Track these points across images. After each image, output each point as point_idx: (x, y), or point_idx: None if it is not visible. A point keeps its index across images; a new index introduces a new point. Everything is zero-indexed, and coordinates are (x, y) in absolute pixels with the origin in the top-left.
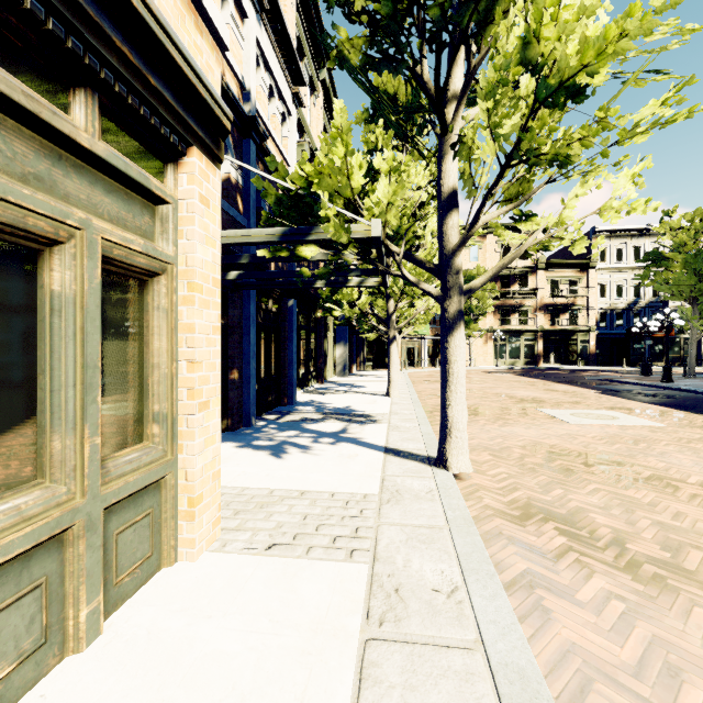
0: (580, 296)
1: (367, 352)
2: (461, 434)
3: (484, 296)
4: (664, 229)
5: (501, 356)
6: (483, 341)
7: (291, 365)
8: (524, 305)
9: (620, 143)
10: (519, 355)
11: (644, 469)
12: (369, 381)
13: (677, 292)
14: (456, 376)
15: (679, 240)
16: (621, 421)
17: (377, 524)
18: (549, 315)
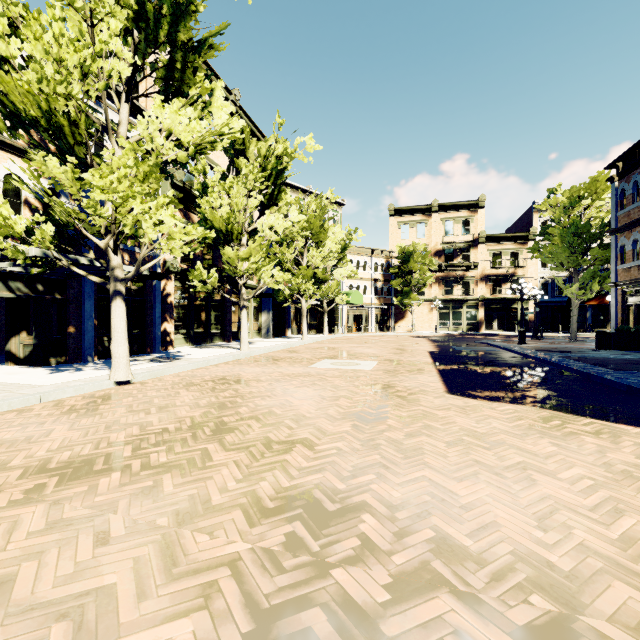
0: (519, 266)
1: (311, 318)
2: (118, 360)
3: (423, 269)
4: (545, 206)
5: (445, 323)
6: (429, 309)
7: (155, 325)
8: (466, 277)
9: (121, 206)
10: (462, 322)
11: (241, 386)
12: (272, 341)
13: (558, 263)
14: (114, 327)
15: (557, 215)
16: (350, 366)
17: (7, 392)
18: (491, 285)
